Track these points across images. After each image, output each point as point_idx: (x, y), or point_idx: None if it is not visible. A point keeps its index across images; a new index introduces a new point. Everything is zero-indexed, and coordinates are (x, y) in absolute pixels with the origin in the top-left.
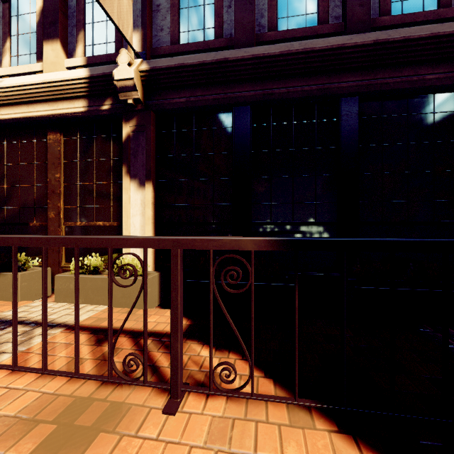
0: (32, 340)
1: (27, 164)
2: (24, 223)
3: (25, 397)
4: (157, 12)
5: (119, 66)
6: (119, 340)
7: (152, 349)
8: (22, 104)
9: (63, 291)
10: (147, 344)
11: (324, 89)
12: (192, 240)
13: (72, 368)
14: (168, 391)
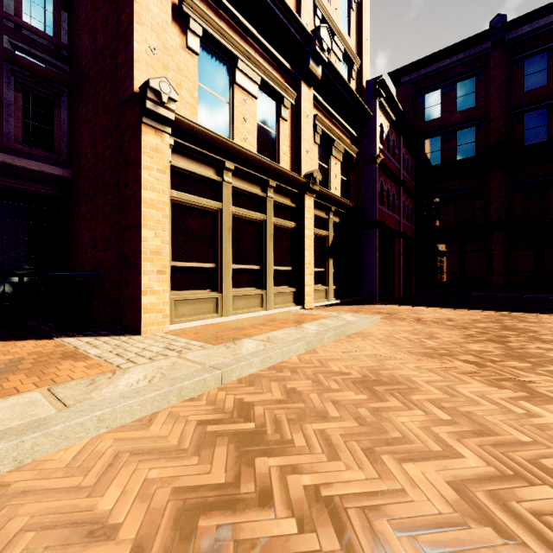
0: None
1: None
2: None
3: None
4: None
5: None
6: None
7: None
8: None
9: None
10: None
11: None
12: None
13: None
14: None
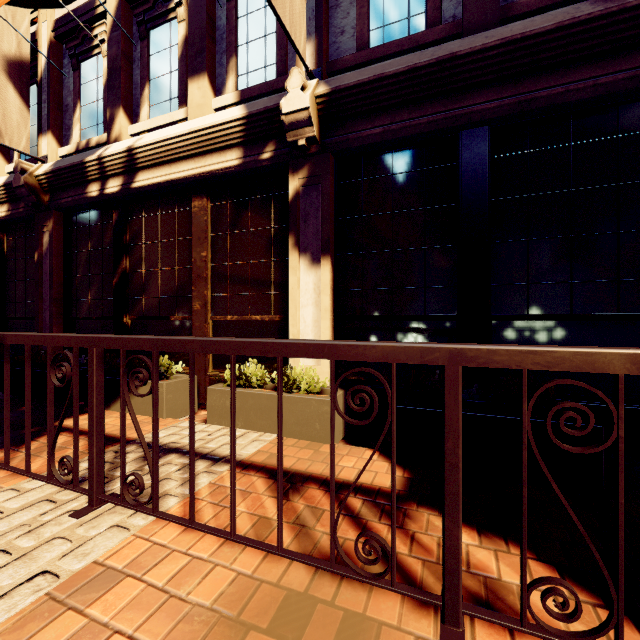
0: (198, 480)
1: (168, 241)
2: (164, 316)
3: (213, 574)
4: (336, 8)
5: (289, 93)
6: (311, 493)
7: (367, 516)
8: (163, 165)
9: (217, 409)
10: (356, 505)
11: None
12: (488, 351)
13: (261, 533)
14: (427, 603)
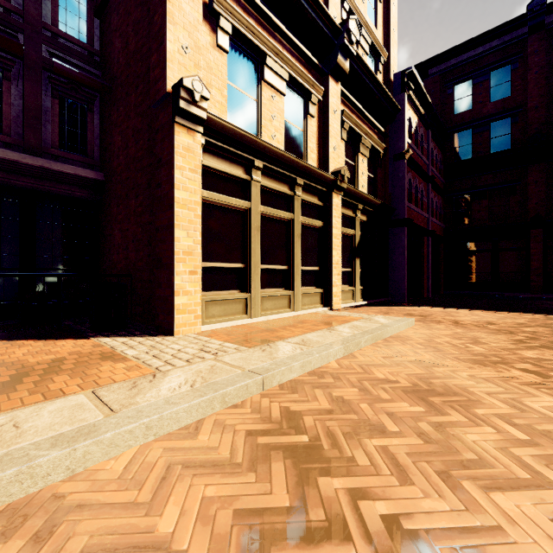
0: None
1: None
2: None
3: None
4: None
5: None
6: None
7: None
8: None
9: None
10: None
11: (5, 181)
12: None
13: None
14: None
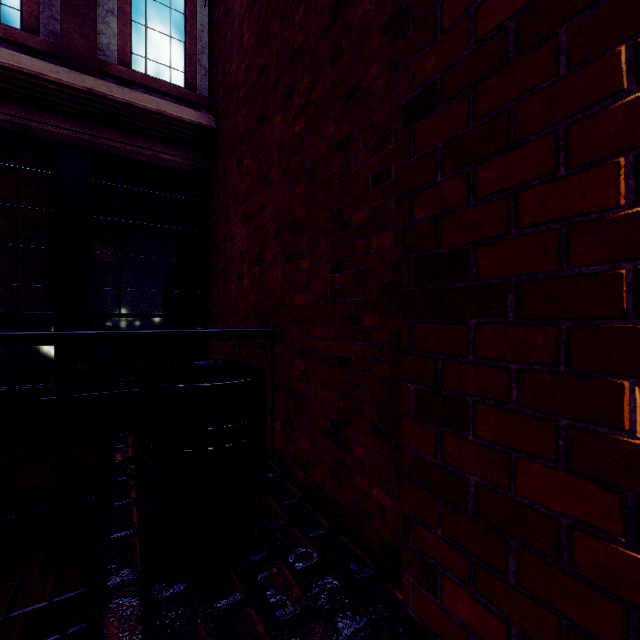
0: None
1: None
2: None
3: None
4: None
5: None
6: None
7: None
8: None
9: None
10: None
11: (20, 125)
12: None
13: None
14: None
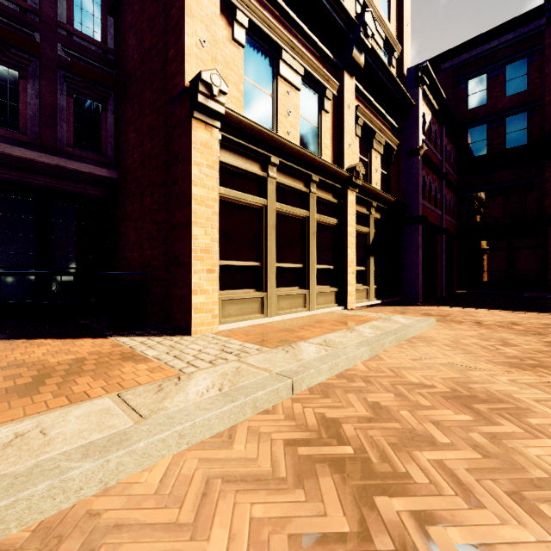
0: None
1: None
2: None
3: None
4: None
5: None
6: None
7: None
8: None
9: None
10: None
11: (22, 180)
12: None
13: None
14: None
